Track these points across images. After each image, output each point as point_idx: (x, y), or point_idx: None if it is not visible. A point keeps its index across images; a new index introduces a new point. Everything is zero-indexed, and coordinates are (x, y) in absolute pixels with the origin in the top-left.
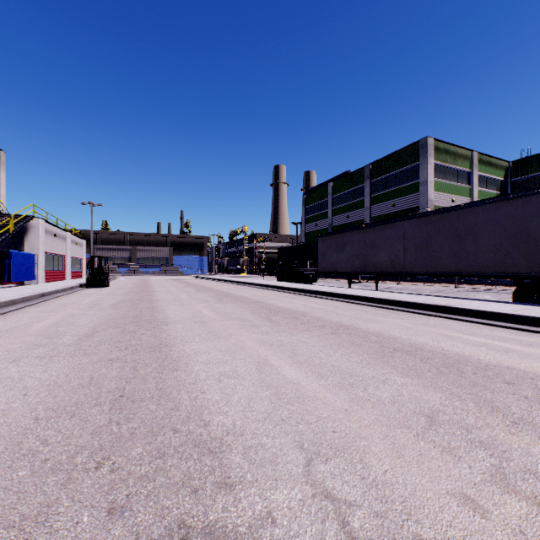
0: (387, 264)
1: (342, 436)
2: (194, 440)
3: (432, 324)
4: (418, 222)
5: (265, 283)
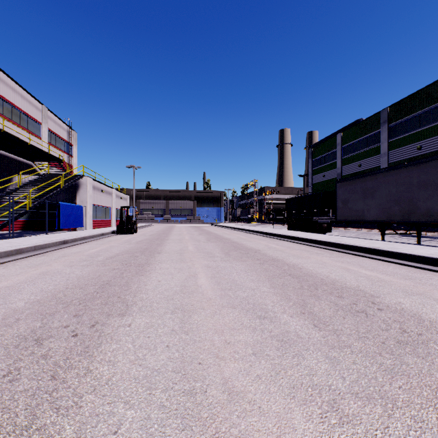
0: None
1: None
2: None
3: None
4: None
5: (277, 233)
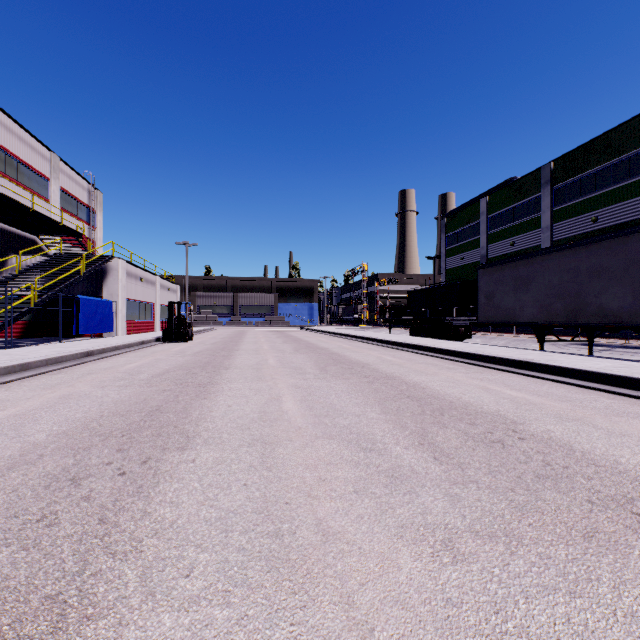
0: (633, 309)
1: None
2: None
3: None
4: None
5: (394, 340)
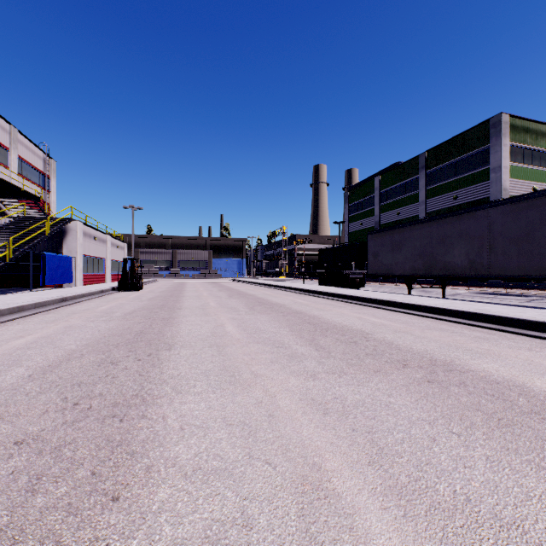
0: (464, 265)
1: None
2: None
3: None
4: (512, 208)
5: (305, 288)
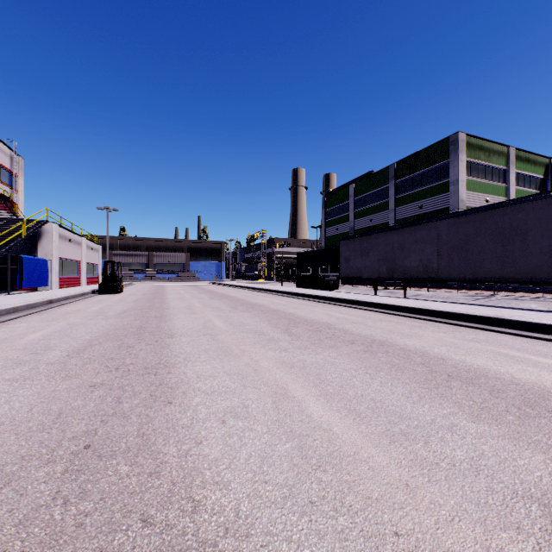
0: (418, 269)
1: (411, 546)
2: (171, 546)
3: (484, 340)
4: (454, 222)
5: (283, 290)
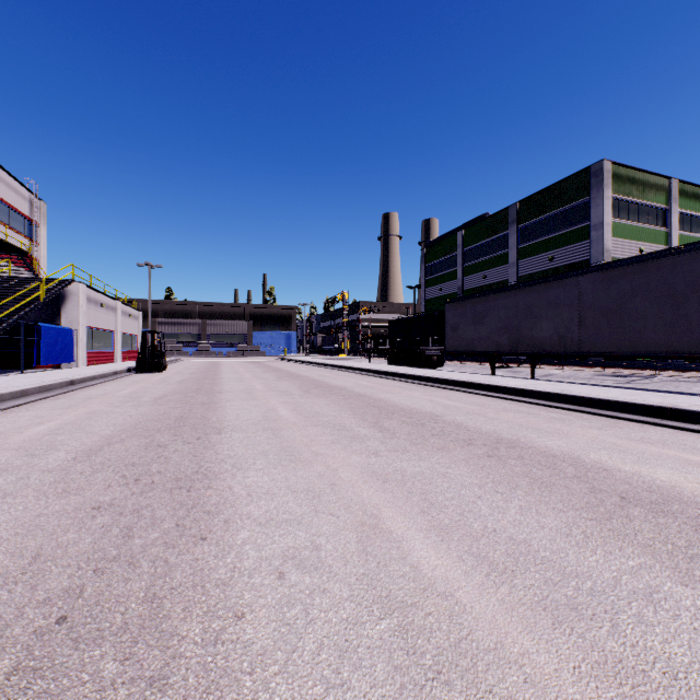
0: (552, 340)
1: None
2: None
3: (659, 440)
4: (603, 276)
5: (371, 368)
